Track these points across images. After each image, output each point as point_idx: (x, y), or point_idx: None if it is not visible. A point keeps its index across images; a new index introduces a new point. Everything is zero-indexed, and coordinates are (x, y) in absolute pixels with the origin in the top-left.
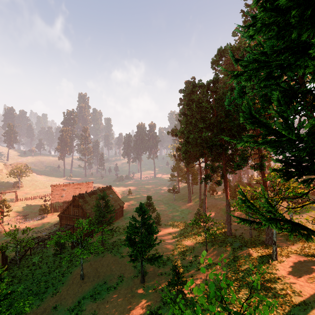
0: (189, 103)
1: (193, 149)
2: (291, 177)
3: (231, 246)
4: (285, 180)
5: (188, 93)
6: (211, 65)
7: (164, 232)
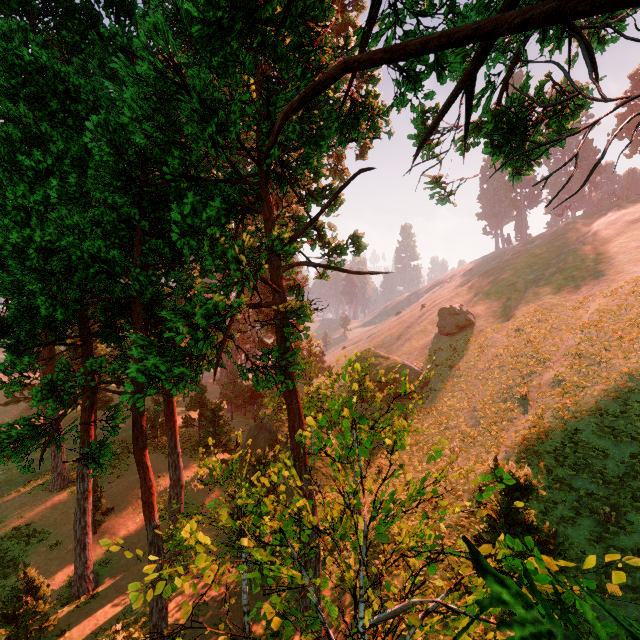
0: None
1: None
2: None
3: None
4: None
5: None
6: None
7: None
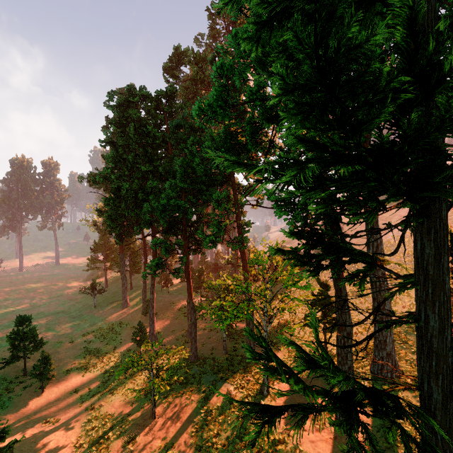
0: (121, 123)
1: (130, 212)
2: (322, 268)
3: (199, 388)
4: (312, 273)
5: (121, 103)
6: (163, 72)
7: (62, 392)
